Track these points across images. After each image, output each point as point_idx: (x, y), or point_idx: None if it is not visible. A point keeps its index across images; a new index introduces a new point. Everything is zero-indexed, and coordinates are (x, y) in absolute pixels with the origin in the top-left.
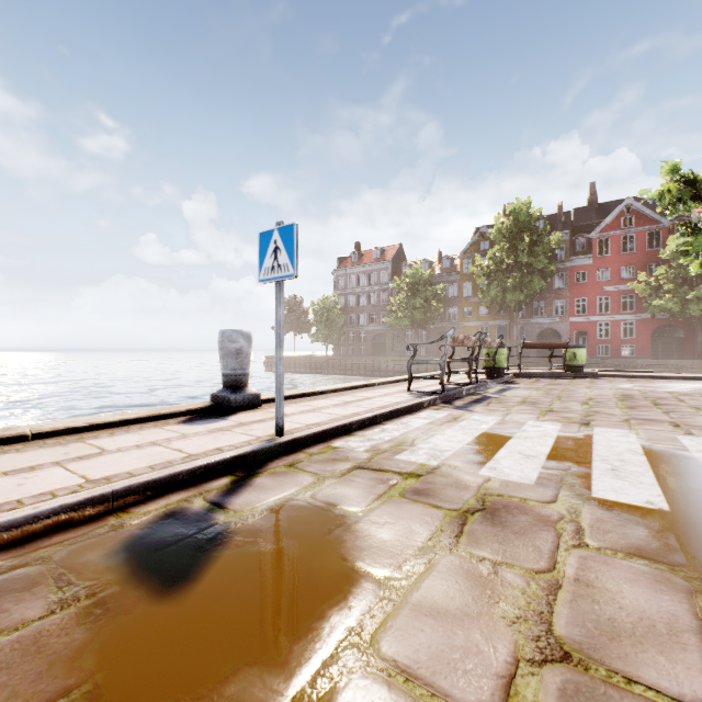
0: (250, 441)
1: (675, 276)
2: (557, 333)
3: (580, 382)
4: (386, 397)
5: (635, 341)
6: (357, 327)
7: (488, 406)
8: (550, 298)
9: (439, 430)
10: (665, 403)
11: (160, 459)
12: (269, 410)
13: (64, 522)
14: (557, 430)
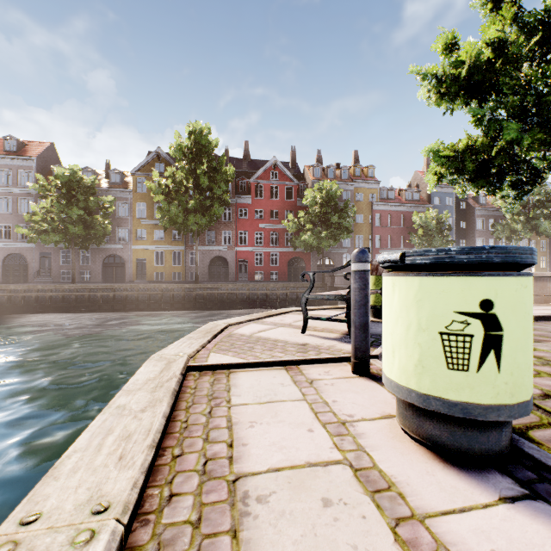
0: None
1: (309, 220)
2: (226, 261)
3: None
4: None
5: (279, 268)
6: None
7: None
8: (220, 229)
9: None
10: None
11: None
12: None
13: None
14: None
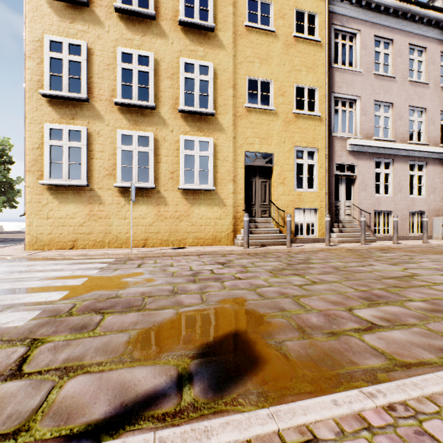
0: None
1: None
2: None
3: None
4: None
5: None
6: None
7: None
8: None
9: None
10: None
11: None
12: None
13: None
14: None
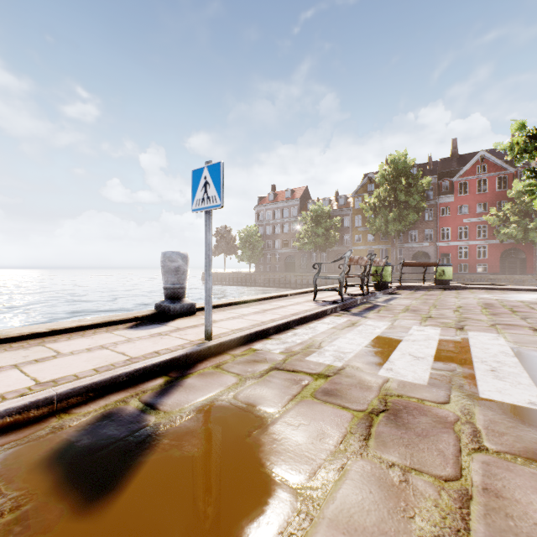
0: (184, 345)
1: (518, 211)
2: (427, 255)
3: (449, 293)
4: (297, 306)
5: (487, 261)
6: (273, 250)
7: (379, 313)
8: (421, 228)
9: (341, 334)
10: (520, 310)
11: (105, 361)
12: (202, 317)
13: (9, 424)
14: (438, 334)
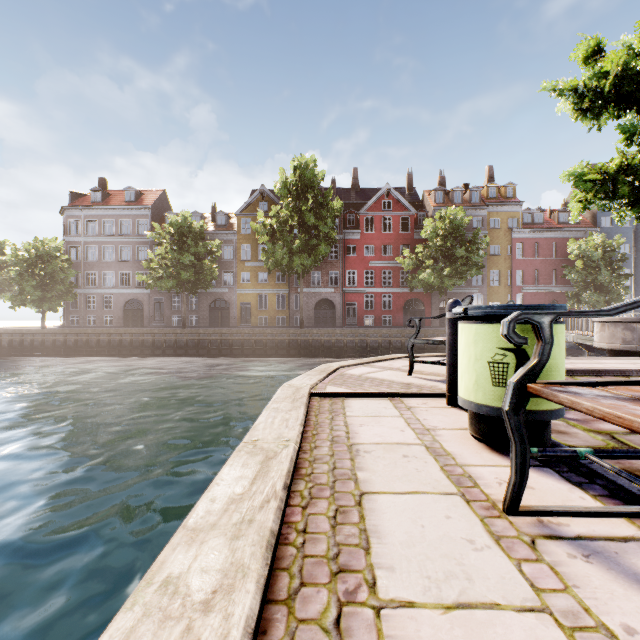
0: None
1: (429, 255)
2: (332, 304)
3: None
4: None
5: (392, 312)
6: (100, 289)
7: None
8: (326, 269)
9: None
10: None
11: None
12: None
13: None
14: None
